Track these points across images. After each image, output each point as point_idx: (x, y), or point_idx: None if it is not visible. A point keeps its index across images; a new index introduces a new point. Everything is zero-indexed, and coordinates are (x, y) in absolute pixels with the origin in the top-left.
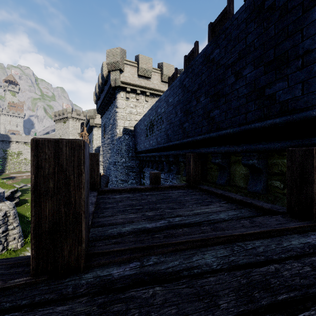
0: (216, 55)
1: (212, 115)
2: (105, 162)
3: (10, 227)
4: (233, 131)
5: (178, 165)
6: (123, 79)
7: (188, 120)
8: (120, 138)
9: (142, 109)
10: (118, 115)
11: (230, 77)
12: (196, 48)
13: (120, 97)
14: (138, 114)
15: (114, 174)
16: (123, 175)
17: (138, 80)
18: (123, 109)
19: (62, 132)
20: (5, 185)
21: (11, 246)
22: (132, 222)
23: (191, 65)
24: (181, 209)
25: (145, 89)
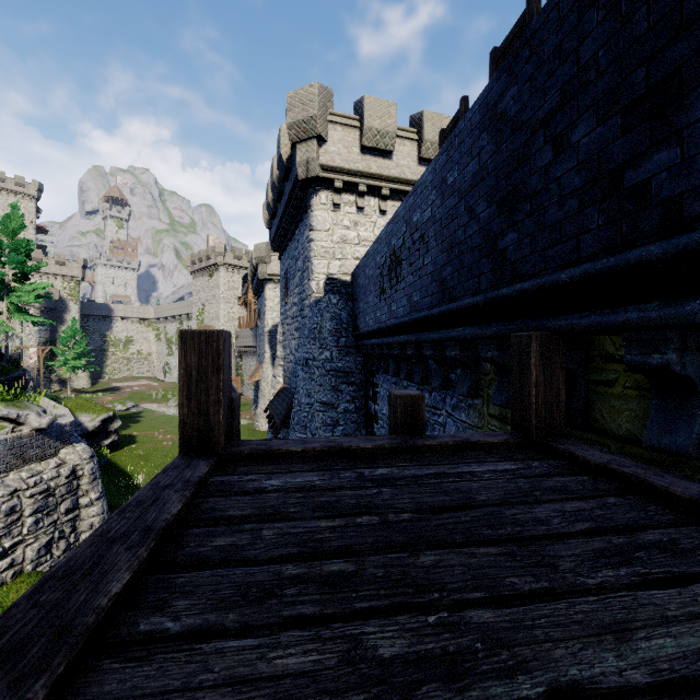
0: None
1: (633, 180)
2: (288, 360)
3: (82, 502)
4: None
5: (475, 370)
6: (326, 160)
7: (516, 224)
8: (318, 303)
9: (373, 230)
10: (315, 247)
11: None
12: (535, 8)
13: (318, 204)
14: (362, 243)
15: (305, 388)
16: (325, 390)
17: (362, 159)
18: (326, 233)
19: (207, 296)
20: (92, 406)
21: None
22: None
23: (529, 35)
24: (552, 605)
25: (379, 181)
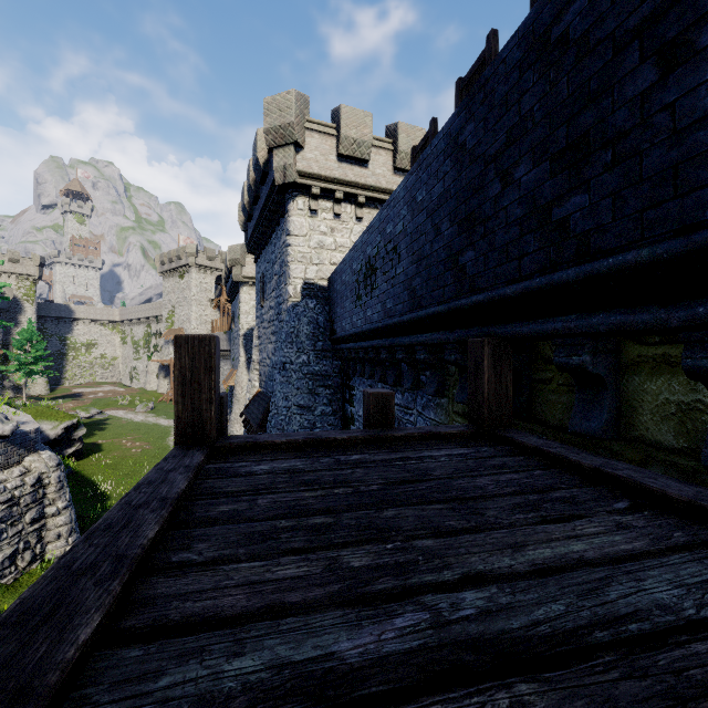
0: (574, 19)
1: (558, 216)
2: (265, 364)
3: (49, 511)
4: (652, 255)
5: (442, 372)
6: (303, 167)
7: (473, 243)
8: (295, 308)
9: (349, 237)
10: (292, 252)
11: (638, 72)
12: (493, 48)
13: (295, 209)
14: (338, 249)
15: (283, 392)
16: (302, 393)
17: (338, 167)
18: (304, 239)
19: (177, 298)
20: (54, 413)
21: (52, 554)
22: (278, 616)
23: (483, 81)
24: (475, 535)
25: (355, 189)
